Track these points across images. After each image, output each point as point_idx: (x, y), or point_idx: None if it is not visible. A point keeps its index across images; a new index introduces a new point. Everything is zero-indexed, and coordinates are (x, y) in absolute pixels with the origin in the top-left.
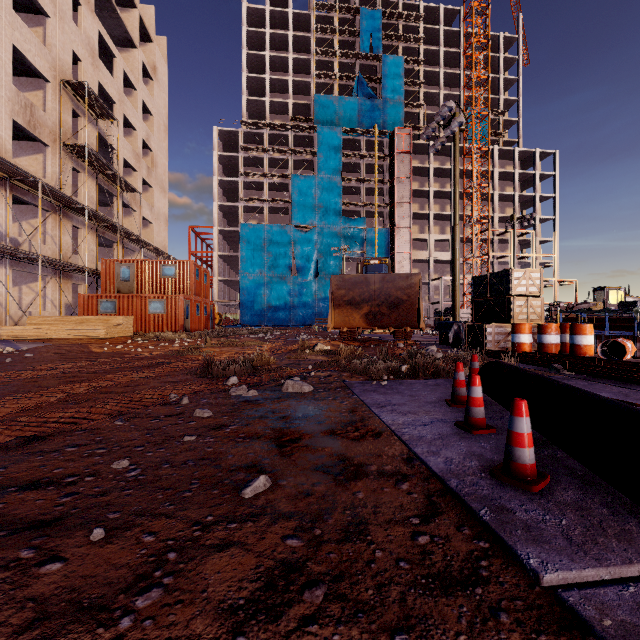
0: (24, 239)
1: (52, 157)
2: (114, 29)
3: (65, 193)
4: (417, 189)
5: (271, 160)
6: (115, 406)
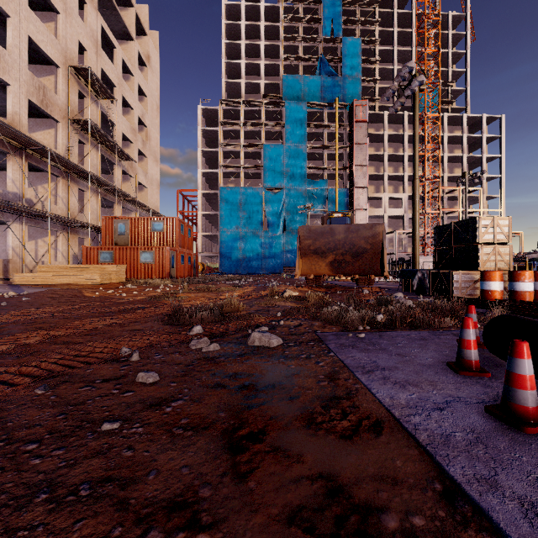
0: (38, 200)
1: (61, 131)
2: (115, 25)
3: (73, 161)
4: (373, 153)
5: (246, 132)
6: (51, 364)
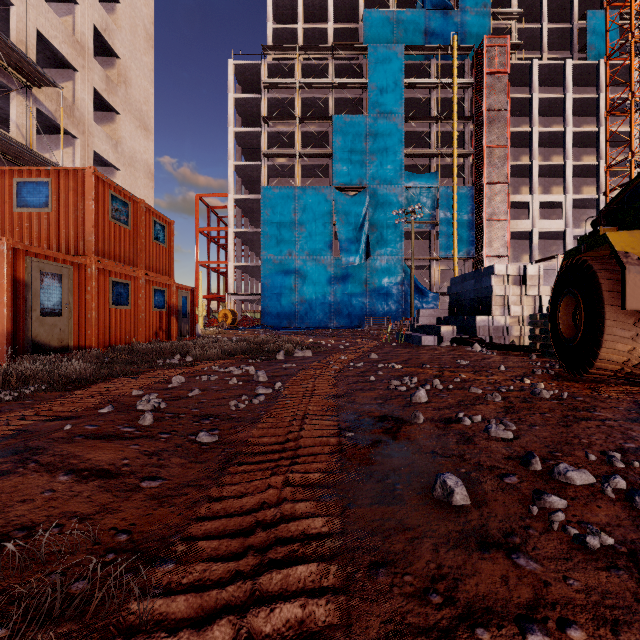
0: None
1: None
2: None
3: None
4: (513, 130)
5: (304, 102)
6: None
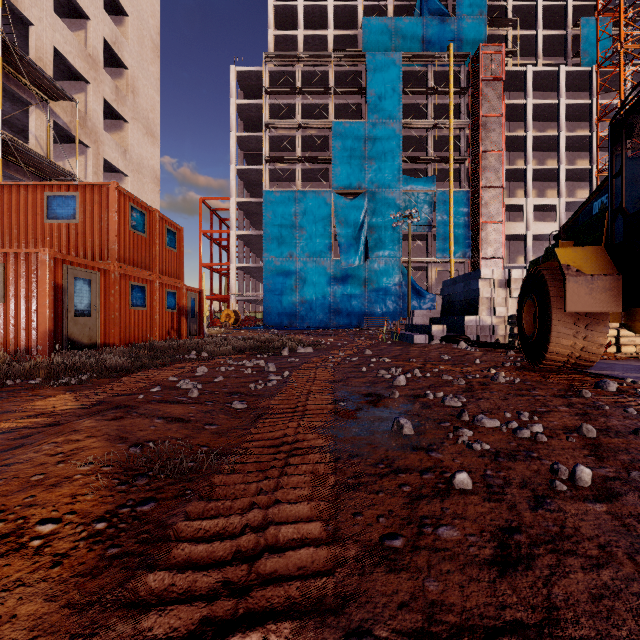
0: None
1: None
2: None
3: None
4: (508, 135)
5: (305, 108)
6: None
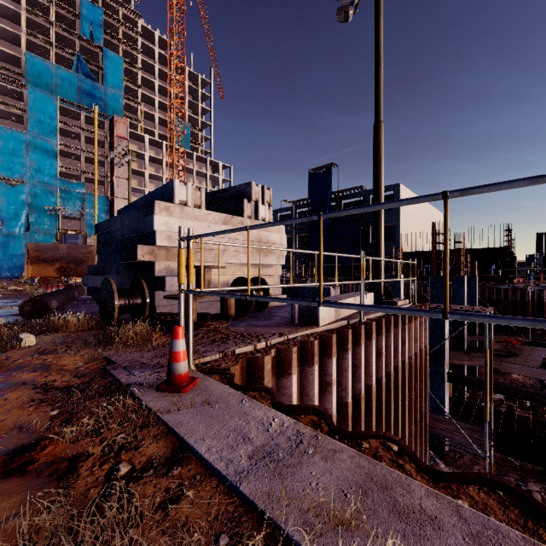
0: None
1: None
2: None
3: None
4: (135, 169)
5: None
6: None
